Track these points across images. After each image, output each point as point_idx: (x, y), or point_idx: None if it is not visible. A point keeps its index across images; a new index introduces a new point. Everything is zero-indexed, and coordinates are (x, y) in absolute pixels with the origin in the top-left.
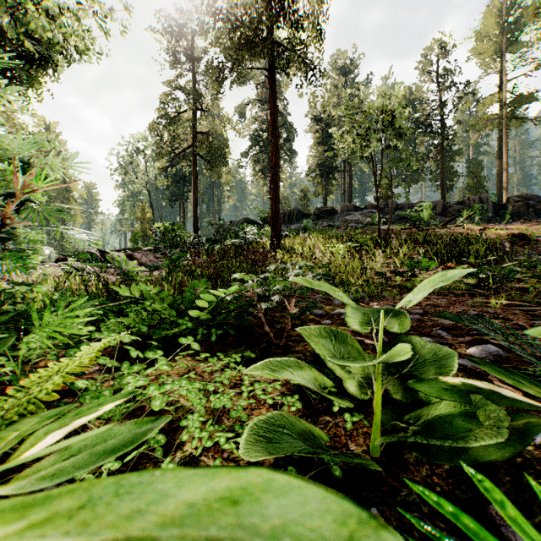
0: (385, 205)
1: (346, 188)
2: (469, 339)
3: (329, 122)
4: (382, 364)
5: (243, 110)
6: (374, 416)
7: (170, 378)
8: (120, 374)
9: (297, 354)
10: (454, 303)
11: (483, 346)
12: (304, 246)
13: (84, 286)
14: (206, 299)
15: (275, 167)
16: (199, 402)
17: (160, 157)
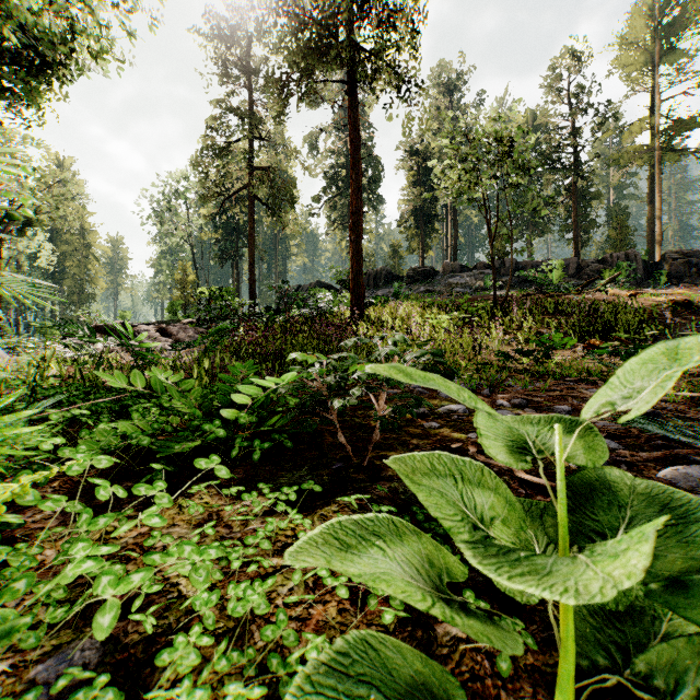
0: (502, 264)
1: (449, 242)
2: (658, 455)
3: (427, 155)
4: (567, 533)
5: (314, 140)
6: (562, 653)
7: (167, 537)
8: (78, 531)
9: (390, 483)
10: None
11: (686, 467)
12: (395, 317)
13: (79, 372)
14: (248, 393)
15: (357, 213)
16: (204, 601)
17: (205, 201)
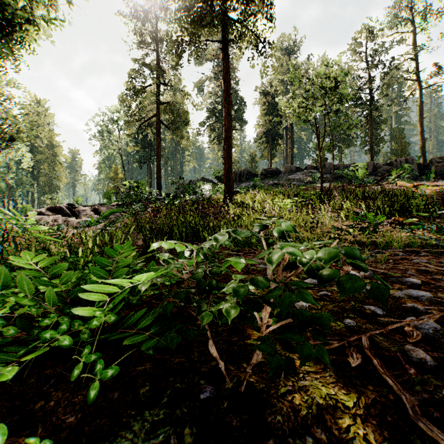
0: (323, 166)
1: (288, 152)
2: None
3: (274, 96)
4: None
5: (200, 86)
6: None
7: None
8: None
9: None
10: (443, 266)
11: None
12: (254, 201)
13: None
14: (100, 291)
15: (228, 130)
16: None
17: (128, 125)
